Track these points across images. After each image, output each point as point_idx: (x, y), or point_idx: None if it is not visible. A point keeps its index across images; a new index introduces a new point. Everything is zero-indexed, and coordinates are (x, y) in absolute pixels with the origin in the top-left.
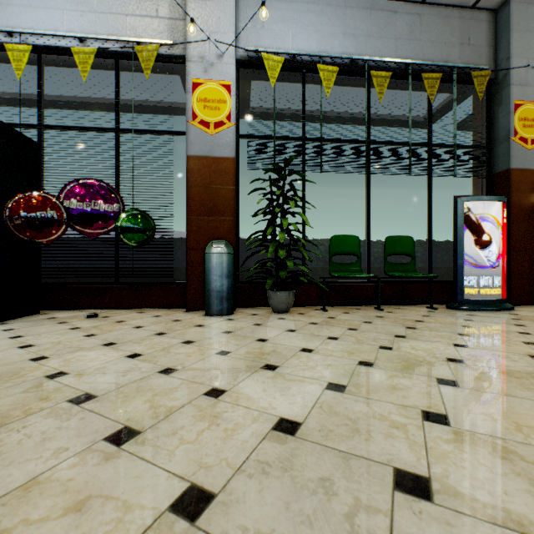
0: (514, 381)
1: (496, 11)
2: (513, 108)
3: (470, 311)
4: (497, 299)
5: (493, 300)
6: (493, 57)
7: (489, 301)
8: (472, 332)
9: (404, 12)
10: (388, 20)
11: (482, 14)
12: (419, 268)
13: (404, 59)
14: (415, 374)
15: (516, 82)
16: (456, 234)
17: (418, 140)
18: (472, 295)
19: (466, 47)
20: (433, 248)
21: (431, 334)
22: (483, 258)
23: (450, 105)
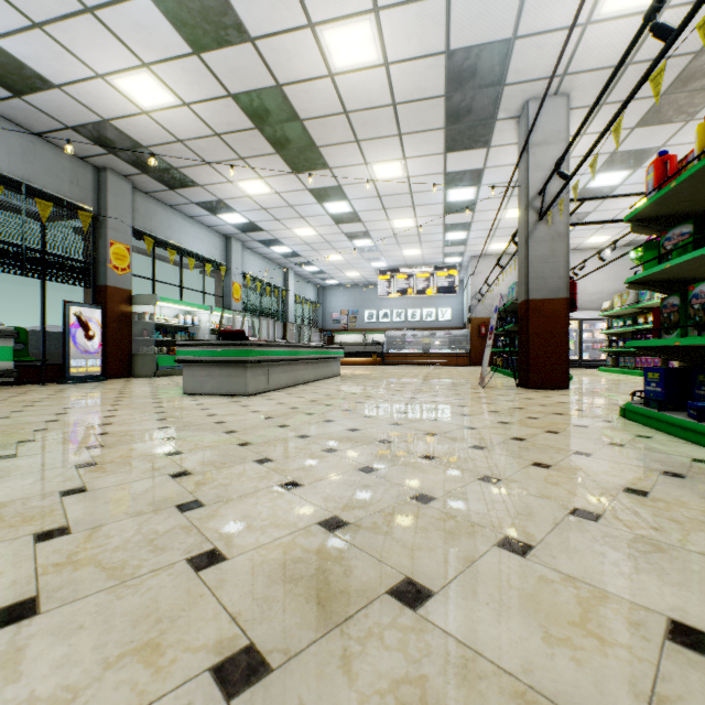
0: (70, 398)
1: (100, 169)
2: (110, 245)
3: (75, 384)
4: (95, 375)
5: (92, 375)
6: (98, 201)
7: (89, 376)
8: (66, 391)
9: (18, 134)
10: (1, 134)
11: (89, 167)
12: (34, 354)
13: (18, 175)
14: (23, 402)
15: (112, 227)
16: (66, 328)
17: (33, 248)
18: (77, 373)
19: (77, 186)
20: (48, 337)
21: (38, 394)
22: (85, 347)
23: (67, 217)
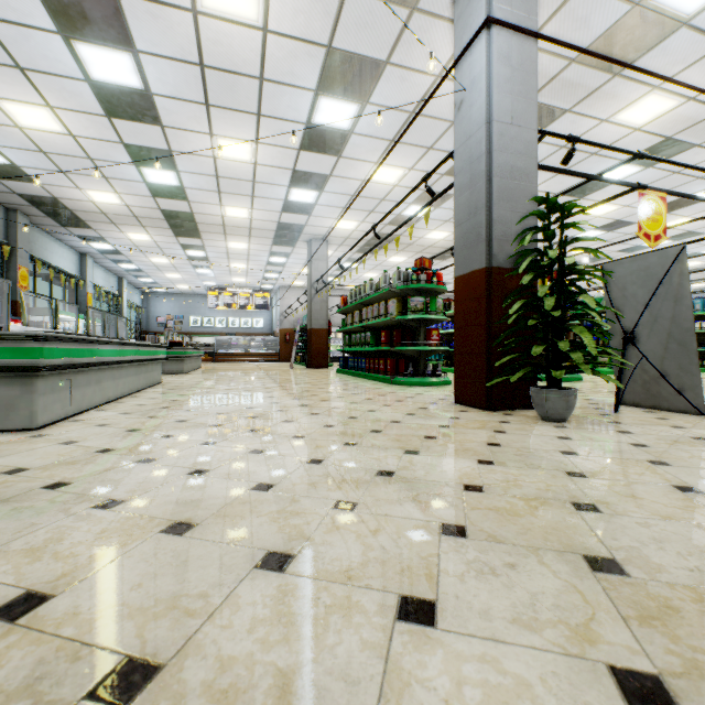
0: None
1: (9, 209)
2: (19, 269)
3: None
4: None
5: None
6: (7, 234)
7: None
8: None
9: None
10: None
11: (3, 208)
12: None
13: None
14: None
15: (20, 255)
16: None
17: None
18: None
19: None
20: None
21: None
22: None
23: None
